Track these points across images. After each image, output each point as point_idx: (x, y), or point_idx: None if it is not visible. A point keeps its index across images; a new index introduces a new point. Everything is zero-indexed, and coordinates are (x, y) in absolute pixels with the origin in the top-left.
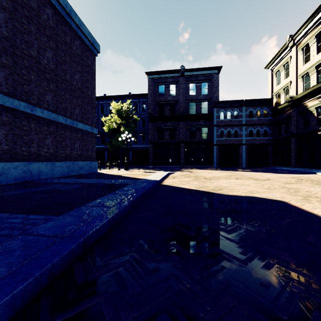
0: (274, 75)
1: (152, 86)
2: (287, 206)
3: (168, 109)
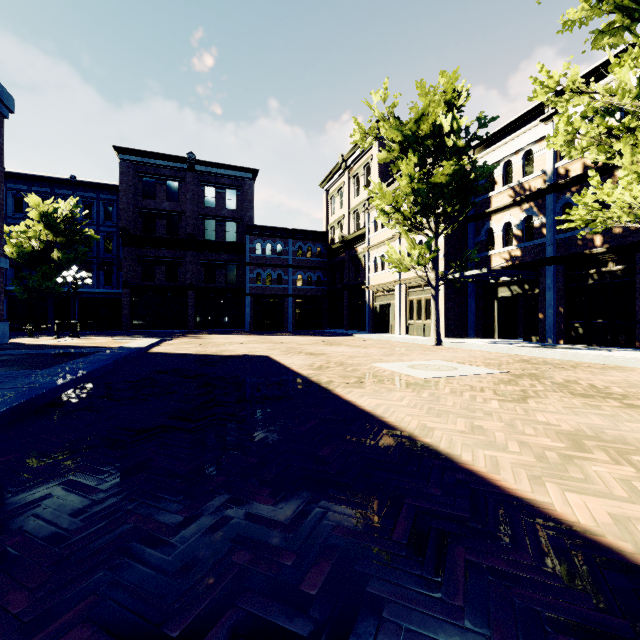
0: (329, 200)
1: (128, 176)
2: (264, 357)
3: (164, 225)
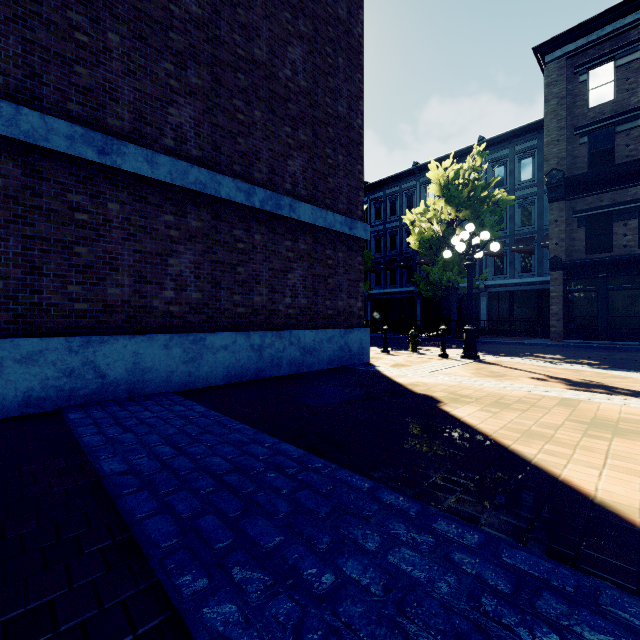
0: None
1: (559, 83)
2: None
3: (634, 137)
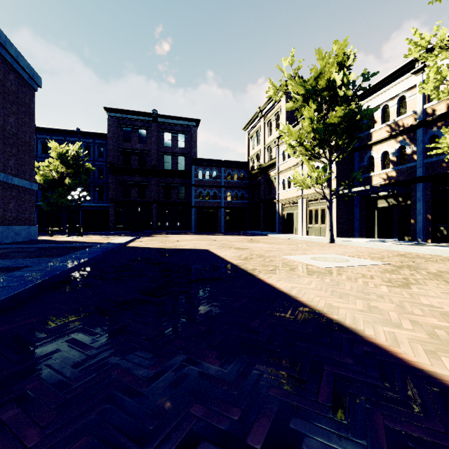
0: (250, 139)
1: (113, 127)
2: (205, 251)
3: (137, 159)
